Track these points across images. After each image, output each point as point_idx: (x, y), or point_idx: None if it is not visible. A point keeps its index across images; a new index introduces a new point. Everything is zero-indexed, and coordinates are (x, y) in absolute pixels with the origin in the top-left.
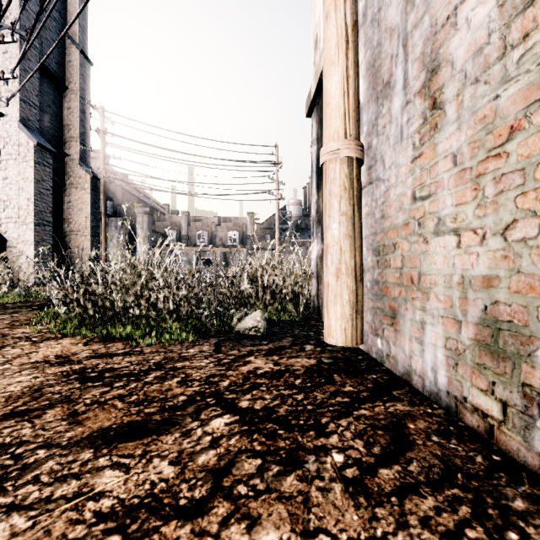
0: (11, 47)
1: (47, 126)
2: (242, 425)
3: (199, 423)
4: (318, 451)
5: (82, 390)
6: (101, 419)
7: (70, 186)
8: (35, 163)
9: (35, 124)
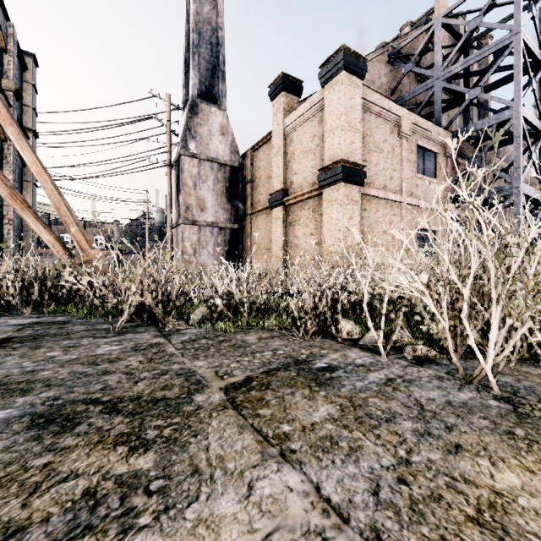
0: None
1: None
2: None
3: None
4: None
5: None
6: None
7: None
8: None
9: None
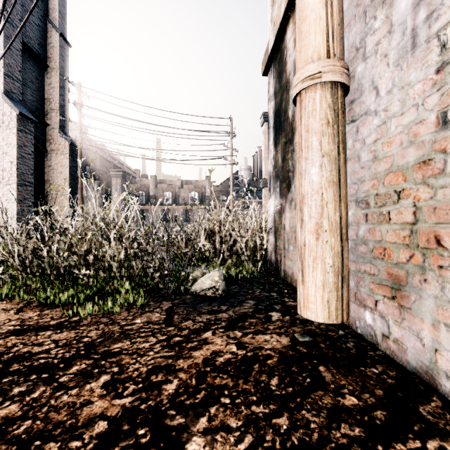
0: None
1: (30, 99)
2: None
3: None
4: None
5: None
6: None
7: (51, 151)
8: (17, 130)
9: (18, 96)
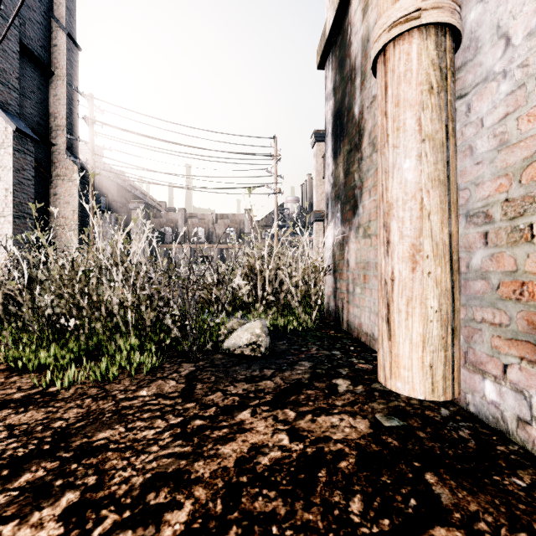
0: None
1: (31, 114)
2: None
3: None
4: None
5: None
6: None
7: (56, 177)
8: (13, 150)
9: (16, 109)
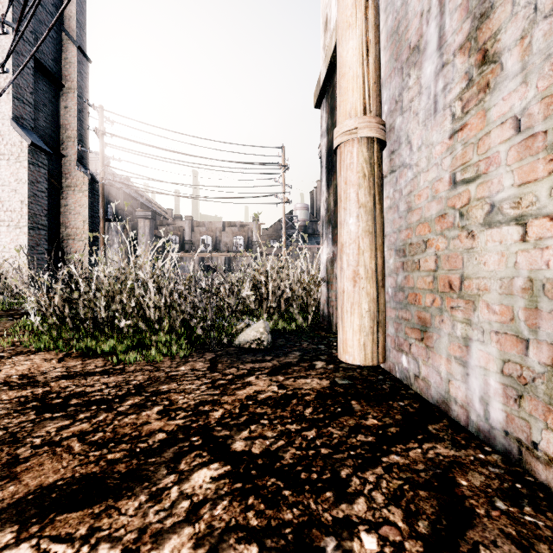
0: (3, 42)
1: (43, 126)
2: (234, 481)
3: (176, 478)
4: (339, 529)
5: (35, 424)
6: (46, 471)
7: (67, 188)
8: (28, 163)
9: (30, 123)
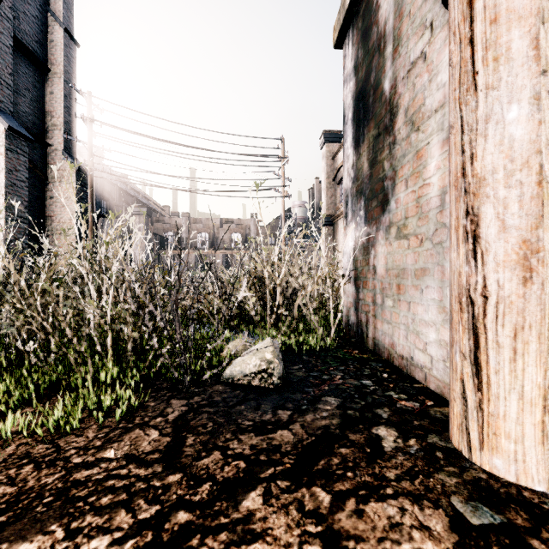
0: None
1: (26, 112)
2: None
3: None
4: None
5: None
6: None
7: (53, 179)
8: (5, 149)
9: (8, 106)
